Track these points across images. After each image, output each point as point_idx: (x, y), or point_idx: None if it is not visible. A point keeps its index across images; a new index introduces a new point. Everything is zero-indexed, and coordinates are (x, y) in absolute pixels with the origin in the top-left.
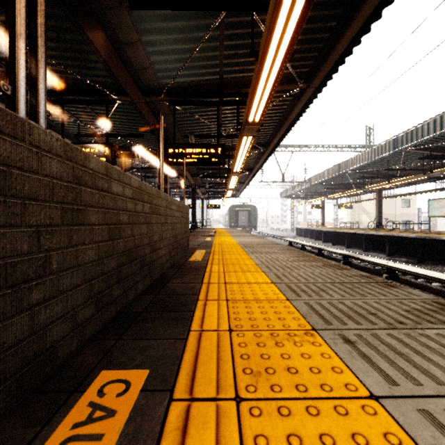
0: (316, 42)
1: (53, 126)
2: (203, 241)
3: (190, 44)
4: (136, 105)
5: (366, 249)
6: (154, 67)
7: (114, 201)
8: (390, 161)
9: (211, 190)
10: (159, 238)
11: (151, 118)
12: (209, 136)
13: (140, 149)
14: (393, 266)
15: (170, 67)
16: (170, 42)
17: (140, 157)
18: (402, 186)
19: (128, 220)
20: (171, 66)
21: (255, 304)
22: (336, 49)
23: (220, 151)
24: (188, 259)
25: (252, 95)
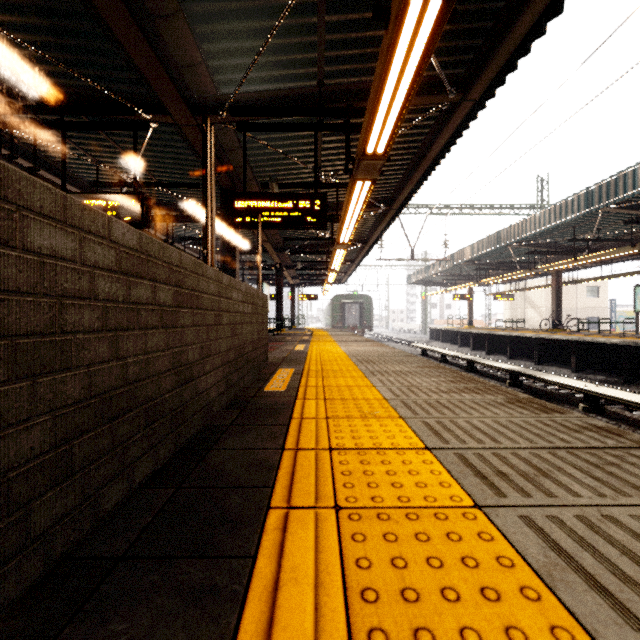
0: (480, 17)
1: (59, 171)
2: (291, 351)
3: (268, 19)
4: (182, 130)
5: (539, 361)
6: (209, 64)
7: (39, 272)
8: (577, 228)
9: (304, 272)
10: (201, 355)
11: None
12: (302, 186)
13: (196, 209)
14: (598, 392)
15: (235, 64)
16: (234, 14)
17: (196, 221)
18: (591, 266)
19: (103, 322)
20: (237, 62)
21: (405, 523)
22: (517, 27)
23: (319, 205)
24: (262, 387)
25: (376, 100)
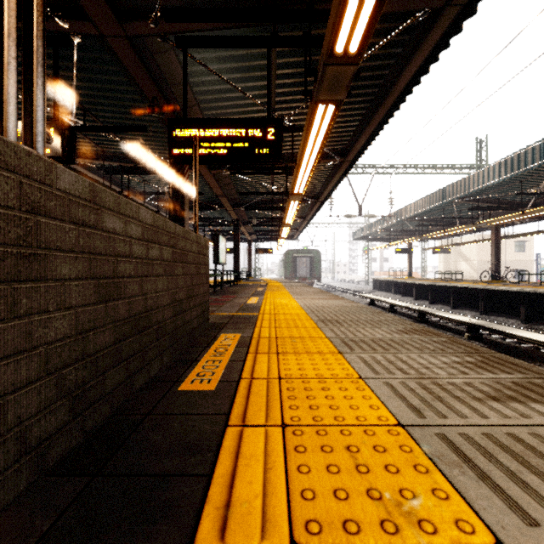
0: None
1: None
2: (243, 305)
3: None
4: (110, 45)
5: (485, 311)
6: None
7: None
8: (523, 182)
9: (260, 228)
10: None
11: (147, 83)
12: None
13: (151, 160)
14: None
15: None
16: None
17: (151, 173)
18: (524, 222)
19: None
20: None
21: None
22: None
23: (273, 133)
24: (179, 380)
25: None
